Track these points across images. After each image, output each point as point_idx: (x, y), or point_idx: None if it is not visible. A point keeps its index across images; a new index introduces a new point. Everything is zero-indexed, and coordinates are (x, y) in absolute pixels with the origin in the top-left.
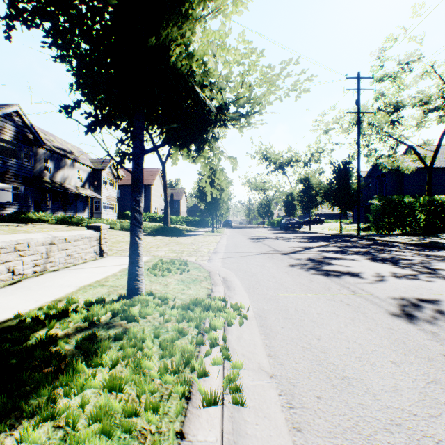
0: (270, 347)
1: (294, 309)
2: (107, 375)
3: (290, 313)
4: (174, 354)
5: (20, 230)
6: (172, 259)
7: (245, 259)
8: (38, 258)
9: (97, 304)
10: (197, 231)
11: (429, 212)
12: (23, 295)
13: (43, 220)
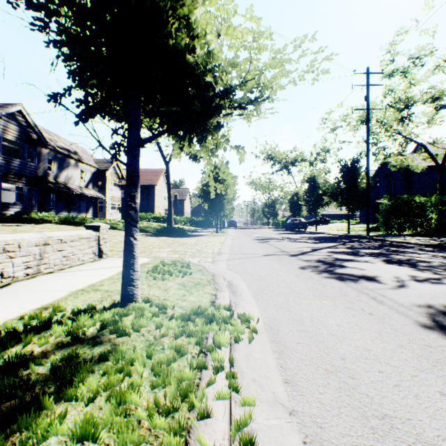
0: (286, 369)
1: (309, 319)
2: (79, 417)
3: (306, 324)
4: (168, 382)
5: (21, 230)
6: (173, 261)
7: (251, 260)
8: (30, 259)
9: (85, 314)
10: (201, 232)
11: (441, 212)
12: (7, 301)
13: (46, 220)
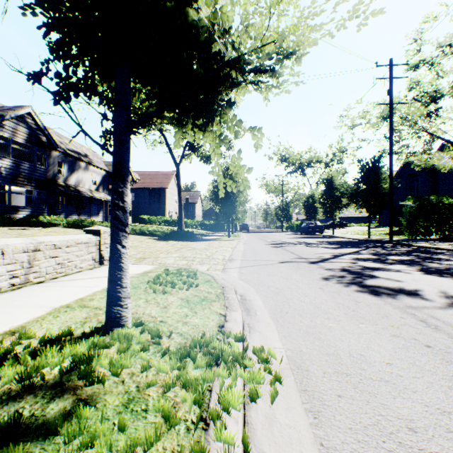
0: (330, 451)
1: (348, 353)
2: None
3: (345, 362)
4: None
5: (26, 234)
6: (179, 269)
7: (266, 268)
8: (17, 268)
9: (51, 347)
10: (212, 236)
11: None
12: None
13: (54, 224)
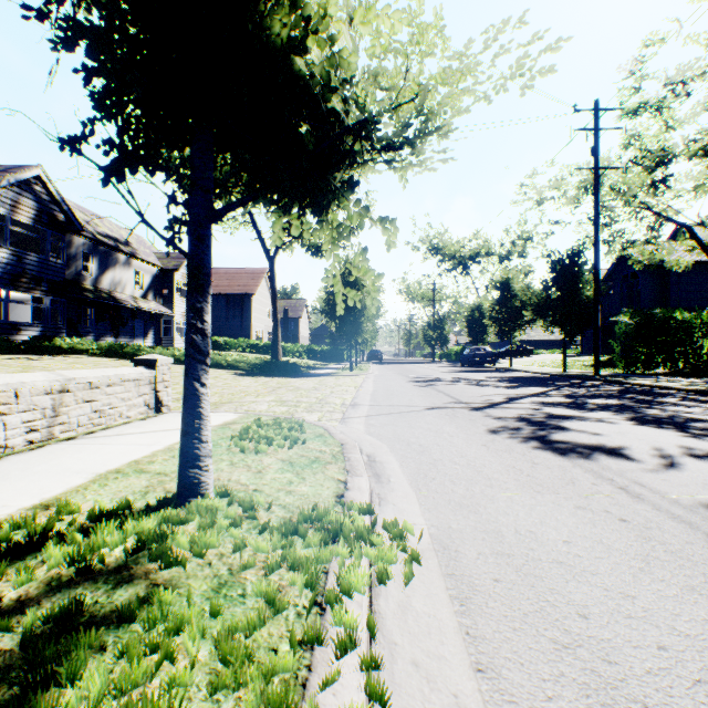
0: (478, 640)
1: (513, 529)
2: None
3: (508, 540)
4: (245, 679)
5: (37, 366)
6: (277, 419)
7: (406, 417)
8: (36, 417)
9: (108, 522)
10: (326, 369)
11: None
12: None
13: (78, 351)
